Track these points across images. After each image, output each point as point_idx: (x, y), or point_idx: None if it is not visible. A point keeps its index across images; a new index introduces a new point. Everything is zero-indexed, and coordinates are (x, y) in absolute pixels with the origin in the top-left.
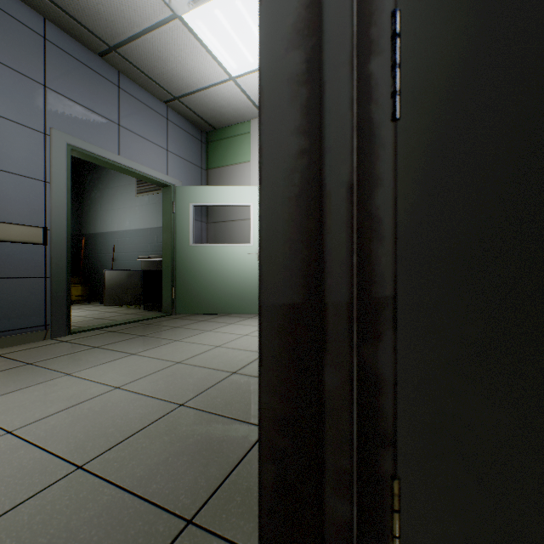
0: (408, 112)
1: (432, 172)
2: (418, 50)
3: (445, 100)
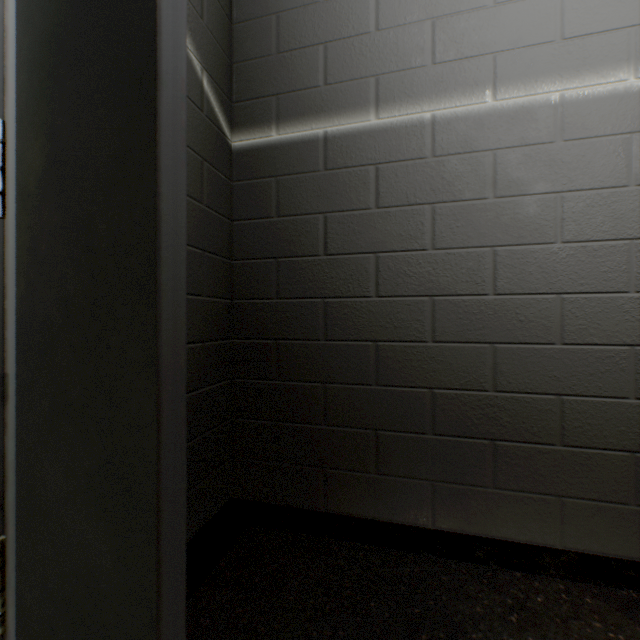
0: (21, 210)
1: (31, 266)
2: (25, 157)
3: (36, 206)
